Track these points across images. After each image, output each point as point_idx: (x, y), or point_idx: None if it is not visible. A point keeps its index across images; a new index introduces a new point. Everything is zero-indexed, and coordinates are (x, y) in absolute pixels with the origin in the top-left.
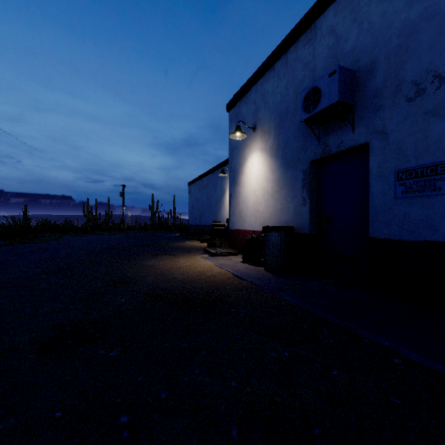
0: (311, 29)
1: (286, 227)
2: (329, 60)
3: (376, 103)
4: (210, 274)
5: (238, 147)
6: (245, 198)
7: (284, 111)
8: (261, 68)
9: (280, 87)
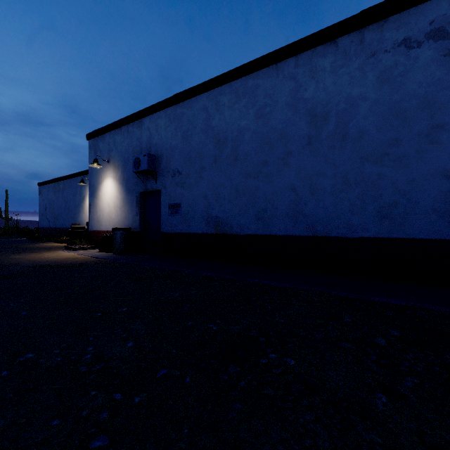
0: (140, 121)
1: (126, 228)
2: (147, 143)
3: (163, 173)
4: (74, 258)
5: (96, 170)
6: (102, 208)
7: (127, 159)
8: (113, 124)
9: (125, 143)
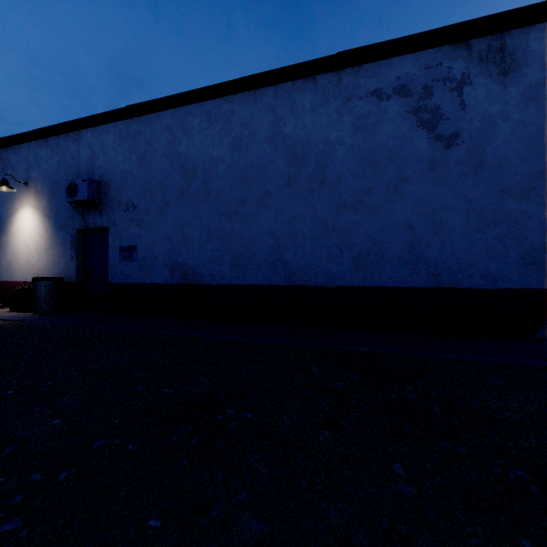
0: (78, 134)
1: (55, 278)
2: (89, 164)
3: (112, 206)
4: None
5: (5, 195)
6: (15, 249)
7: (57, 183)
8: (34, 133)
9: (53, 161)
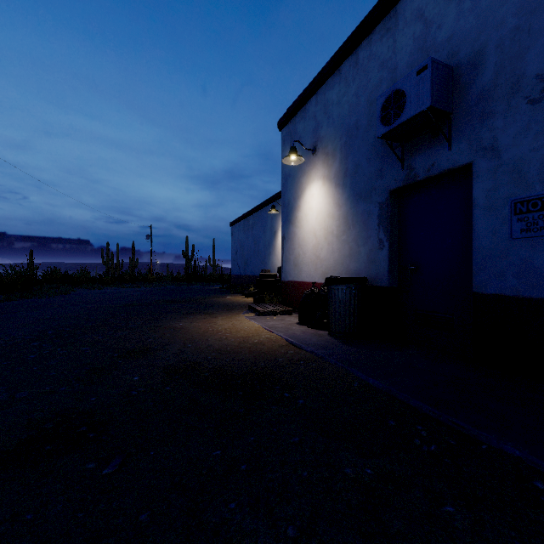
0: (391, 16)
1: (357, 279)
2: (415, 54)
3: (483, 109)
4: (256, 341)
5: (292, 176)
6: (301, 241)
7: (354, 126)
8: (322, 72)
9: (348, 96)
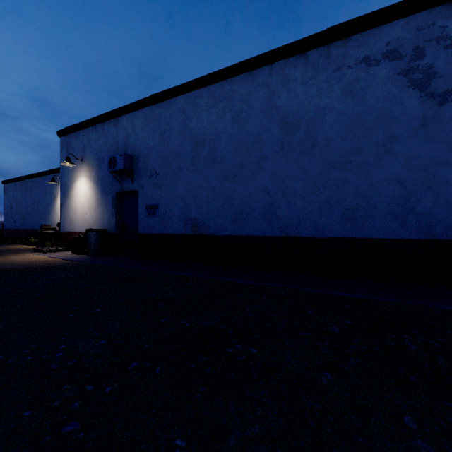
0: (116, 120)
1: (101, 229)
2: (124, 142)
3: (140, 174)
4: (44, 261)
5: (69, 169)
6: (75, 208)
7: (102, 158)
8: (87, 122)
9: (100, 142)
